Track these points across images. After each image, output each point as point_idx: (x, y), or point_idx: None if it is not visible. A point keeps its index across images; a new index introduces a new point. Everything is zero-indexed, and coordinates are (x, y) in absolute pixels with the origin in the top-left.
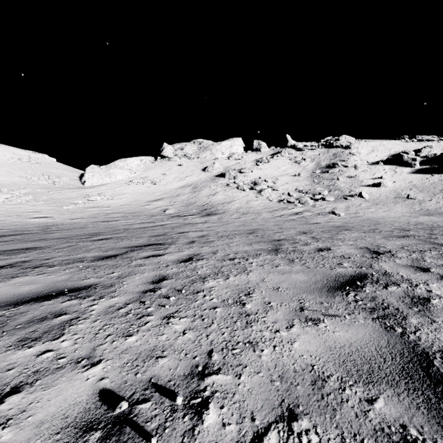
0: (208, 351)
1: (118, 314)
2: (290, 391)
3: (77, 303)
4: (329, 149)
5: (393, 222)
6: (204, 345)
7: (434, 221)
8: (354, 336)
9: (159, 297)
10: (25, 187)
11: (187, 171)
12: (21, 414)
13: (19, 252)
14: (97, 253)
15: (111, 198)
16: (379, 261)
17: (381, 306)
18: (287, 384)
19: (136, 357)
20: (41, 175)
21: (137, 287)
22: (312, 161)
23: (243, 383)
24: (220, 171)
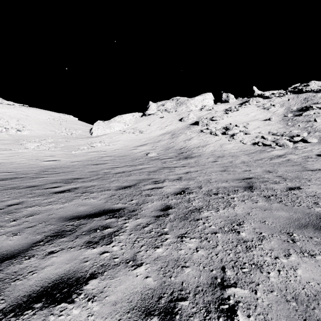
0: None
1: None
2: None
3: None
4: (298, 95)
5: None
6: None
7: None
8: None
9: None
10: (52, 137)
11: (167, 121)
12: None
13: None
14: None
15: (108, 144)
16: None
17: None
18: None
19: None
20: (65, 129)
21: None
22: (281, 106)
23: None
24: (194, 120)
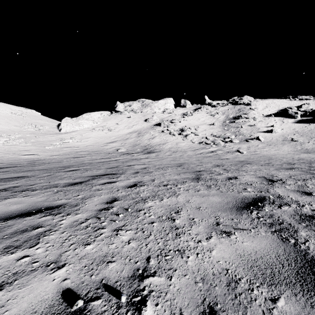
0: (147, 258)
1: (80, 227)
2: (210, 291)
3: (50, 218)
4: (235, 106)
5: (282, 158)
6: (144, 252)
7: (311, 157)
8: (258, 246)
9: (111, 214)
10: (19, 133)
11: (134, 121)
12: (0, 309)
13: (12, 180)
14: (68, 181)
15: (80, 141)
16: (274, 187)
17: (278, 222)
18: (208, 285)
19: (92, 262)
20: (30, 124)
21: (95, 206)
22: (223, 114)
23: (173, 284)
24: (157, 121)
